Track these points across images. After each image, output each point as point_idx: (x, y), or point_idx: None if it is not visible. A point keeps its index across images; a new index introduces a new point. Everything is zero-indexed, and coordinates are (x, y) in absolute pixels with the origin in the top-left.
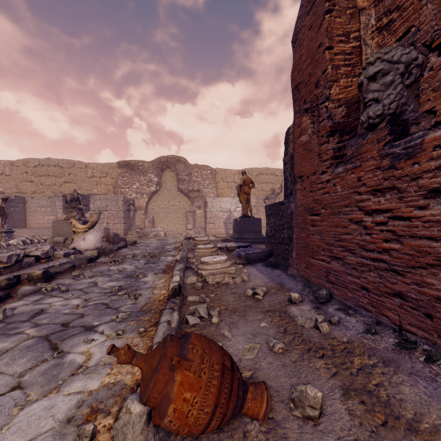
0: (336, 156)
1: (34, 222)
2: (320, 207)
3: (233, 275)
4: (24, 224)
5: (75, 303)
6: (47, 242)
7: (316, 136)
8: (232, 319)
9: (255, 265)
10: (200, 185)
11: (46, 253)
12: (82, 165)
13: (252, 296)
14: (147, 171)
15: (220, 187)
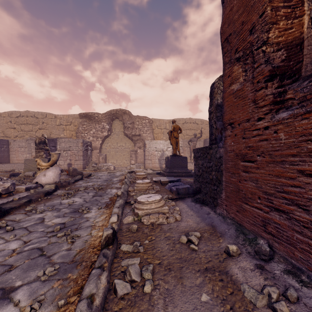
0: (276, 101)
1: (15, 159)
2: (256, 154)
3: (167, 215)
4: (8, 161)
5: (12, 248)
6: (9, 180)
7: (250, 82)
8: (167, 284)
9: (185, 200)
10: (141, 131)
11: (6, 190)
12: (52, 116)
13: (186, 243)
14: (101, 120)
15: (155, 133)
